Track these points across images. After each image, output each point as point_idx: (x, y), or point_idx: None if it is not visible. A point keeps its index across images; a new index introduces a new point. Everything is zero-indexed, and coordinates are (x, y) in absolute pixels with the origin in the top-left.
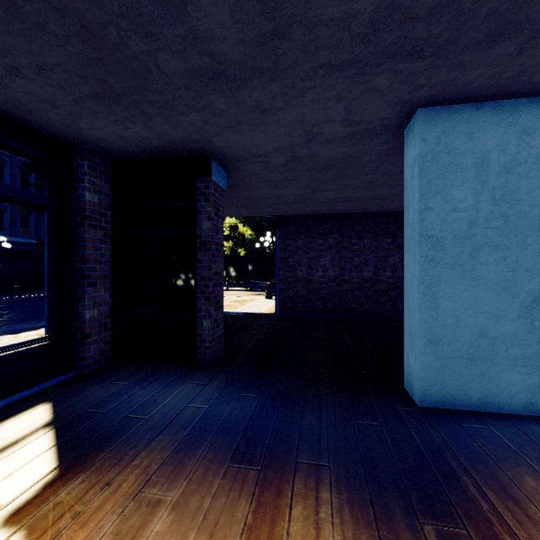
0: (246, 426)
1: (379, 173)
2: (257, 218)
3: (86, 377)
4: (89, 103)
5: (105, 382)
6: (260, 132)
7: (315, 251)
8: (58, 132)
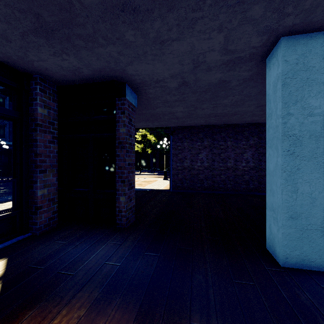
0: (149, 284)
1: (242, 94)
2: (158, 130)
3: (38, 237)
4: (32, 37)
5: (50, 241)
6: (159, 61)
7: (195, 150)
8: (16, 64)
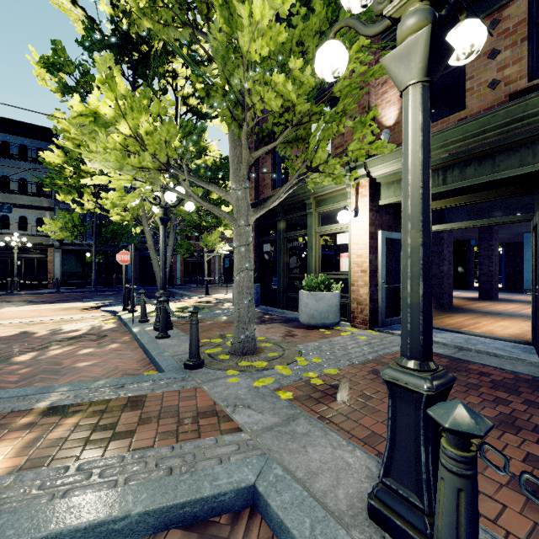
0: None
1: None
2: None
3: None
4: None
5: None
6: None
7: None
8: None
